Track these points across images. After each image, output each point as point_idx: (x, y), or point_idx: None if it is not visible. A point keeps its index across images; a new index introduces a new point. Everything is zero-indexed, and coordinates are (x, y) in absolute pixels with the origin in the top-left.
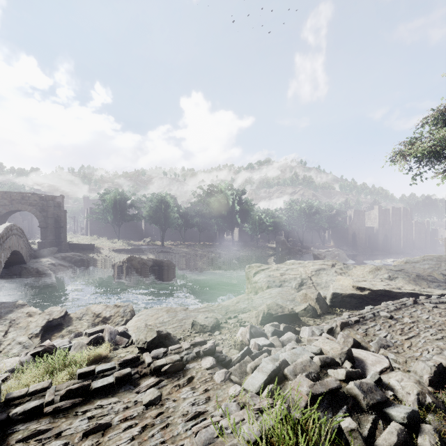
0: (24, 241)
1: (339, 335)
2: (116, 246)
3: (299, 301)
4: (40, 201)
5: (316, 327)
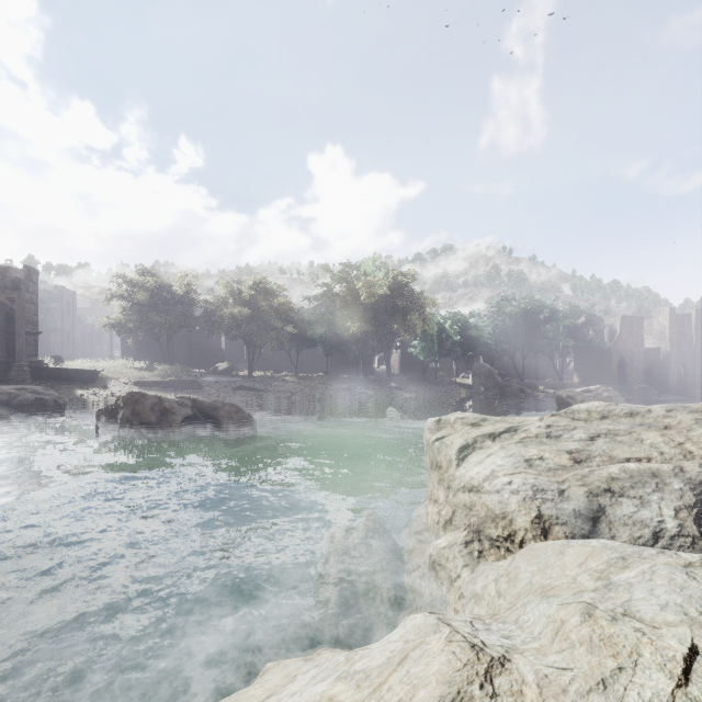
0: None
1: None
2: (150, 376)
3: None
4: None
5: None
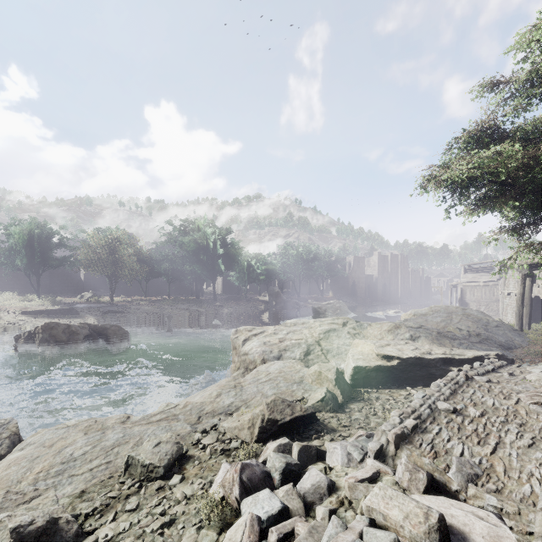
0: None
1: (399, 466)
2: (31, 306)
3: (309, 382)
4: None
5: (353, 445)
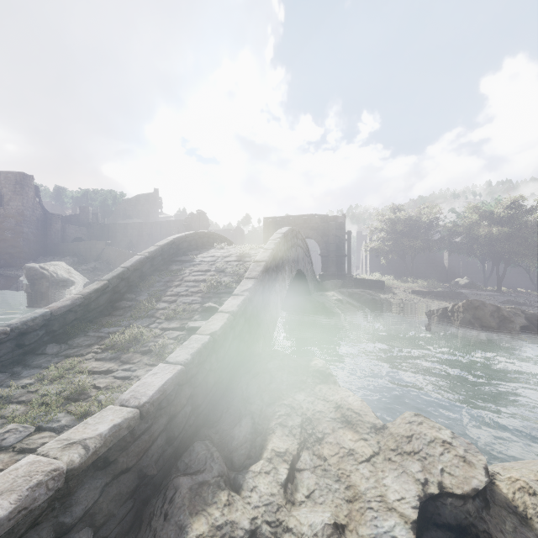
0: (308, 263)
1: None
2: (414, 286)
3: None
4: (321, 223)
5: None
